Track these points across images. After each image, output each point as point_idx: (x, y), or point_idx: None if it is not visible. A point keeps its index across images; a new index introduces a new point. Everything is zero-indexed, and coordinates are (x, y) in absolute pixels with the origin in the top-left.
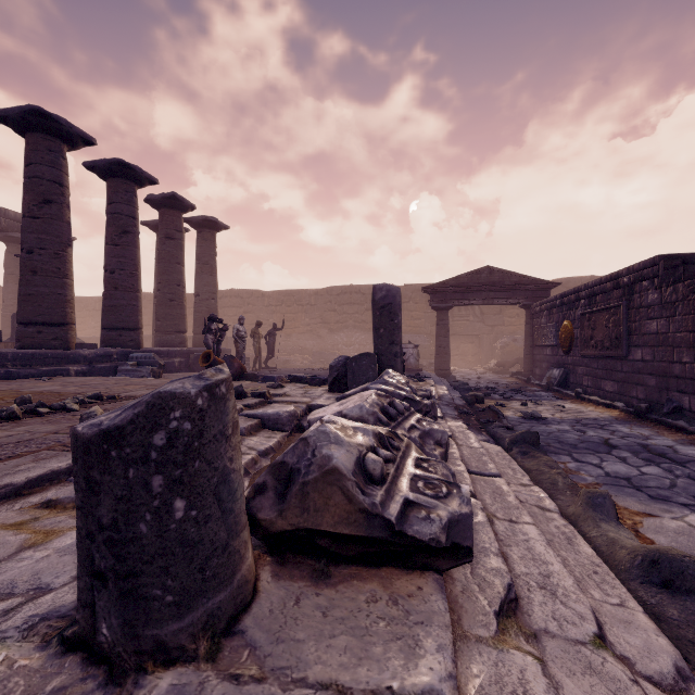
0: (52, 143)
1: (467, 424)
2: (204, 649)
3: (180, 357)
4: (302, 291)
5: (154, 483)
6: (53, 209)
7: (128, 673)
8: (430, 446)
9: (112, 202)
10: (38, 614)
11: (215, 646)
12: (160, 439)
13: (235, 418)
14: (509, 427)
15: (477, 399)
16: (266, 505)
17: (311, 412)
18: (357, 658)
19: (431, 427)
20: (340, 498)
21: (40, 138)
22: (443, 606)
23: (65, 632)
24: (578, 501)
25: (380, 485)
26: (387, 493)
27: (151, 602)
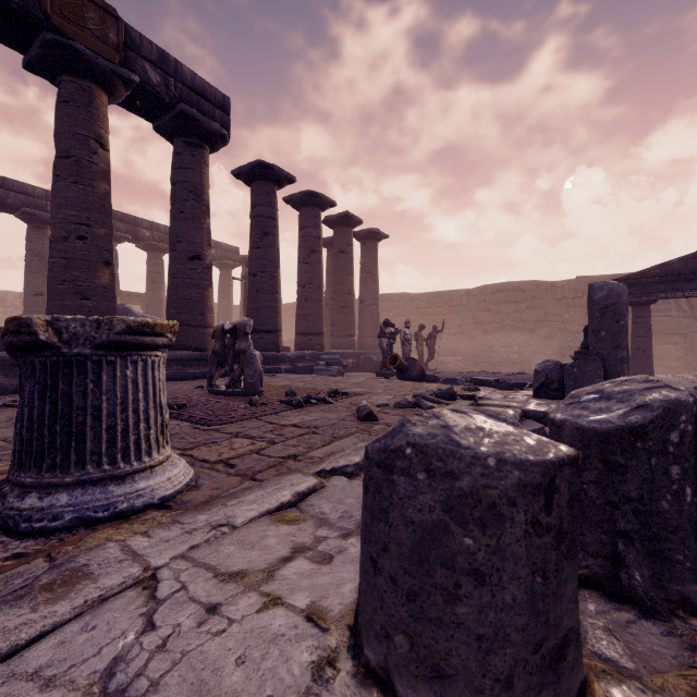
0: (268, 187)
1: None
2: None
3: (352, 359)
4: (453, 292)
5: (672, 471)
6: (269, 239)
7: (664, 614)
8: None
9: (303, 227)
10: None
11: None
12: (675, 437)
13: None
14: None
15: None
16: None
17: (525, 417)
18: None
19: None
20: None
21: (261, 185)
22: None
23: None
24: None
25: None
26: None
27: (674, 564)
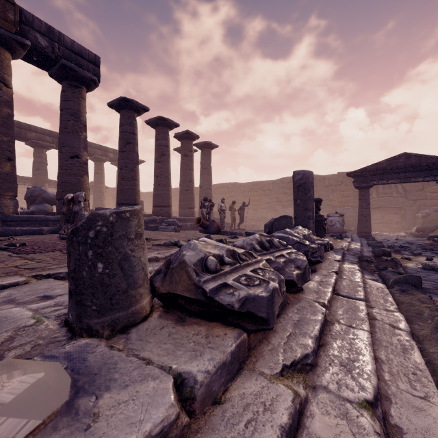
0: (130, 114)
1: (364, 268)
2: (107, 334)
3: (191, 222)
4: (264, 182)
5: (89, 254)
6: (130, 146)
7: (76, 336)
8: (290, 268)
9: (157, 140)
10: (64, 312)
11: (113, 335)
12: (92, 234)
13: (138, 231)
14: (401, 273)
15: (384, 253)
16: (158, 280)
17: None
18: (167, 353)
19: (296, 257)
20: (185, 277)
21: (125, 112)
22: (231, 344)
23: (65, 318)
24: (430, 326)
25: (211, 274)
26: (213, 278)
27: (87, 307)
